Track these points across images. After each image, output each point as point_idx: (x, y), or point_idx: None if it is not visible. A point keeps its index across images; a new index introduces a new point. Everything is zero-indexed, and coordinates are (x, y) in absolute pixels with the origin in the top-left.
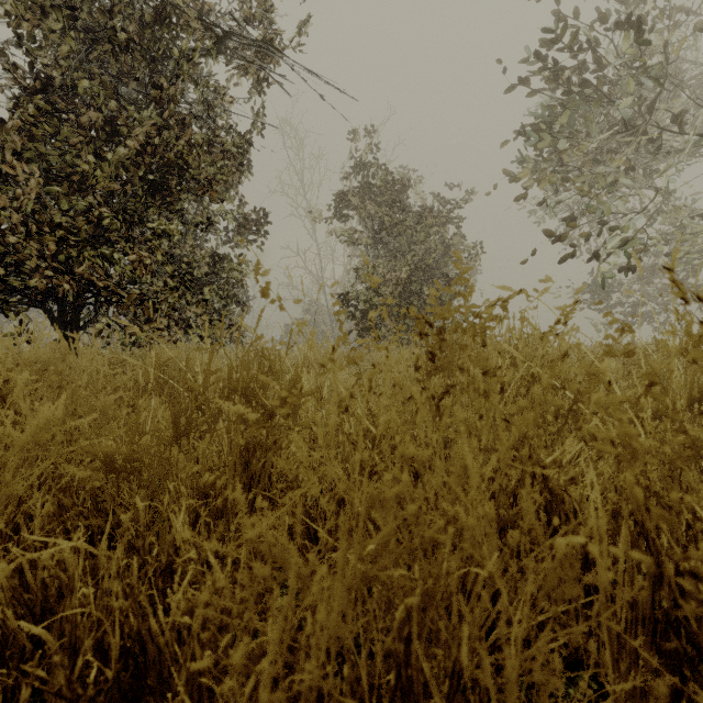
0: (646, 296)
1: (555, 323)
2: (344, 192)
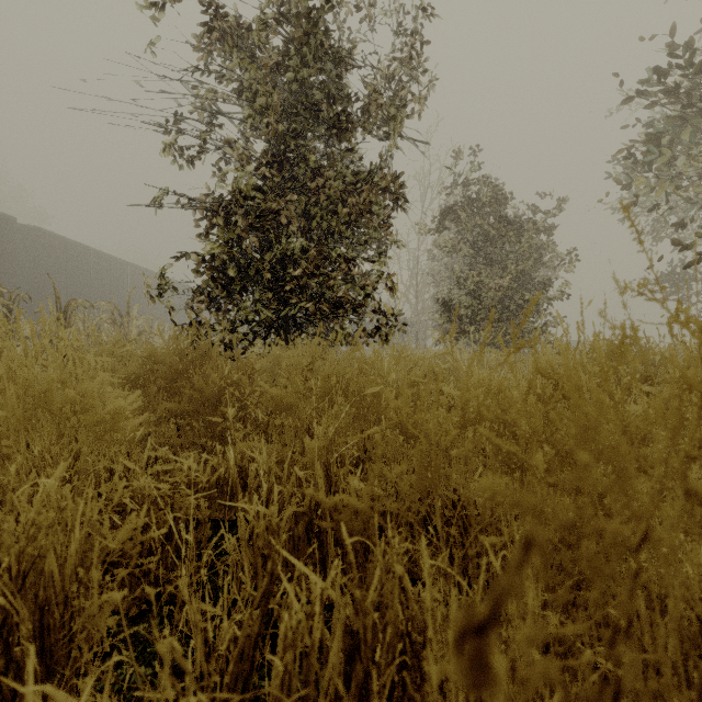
0: None
1: None
2: (446, 209)
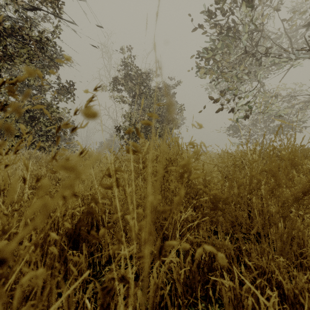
0: (254, 131)
1: (74, 113)
2: (118, 77)
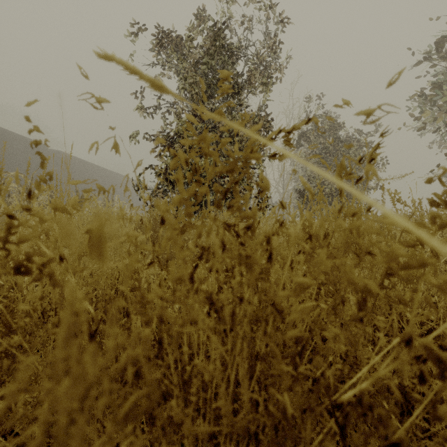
0: None
1: None
2: (301, 133)
